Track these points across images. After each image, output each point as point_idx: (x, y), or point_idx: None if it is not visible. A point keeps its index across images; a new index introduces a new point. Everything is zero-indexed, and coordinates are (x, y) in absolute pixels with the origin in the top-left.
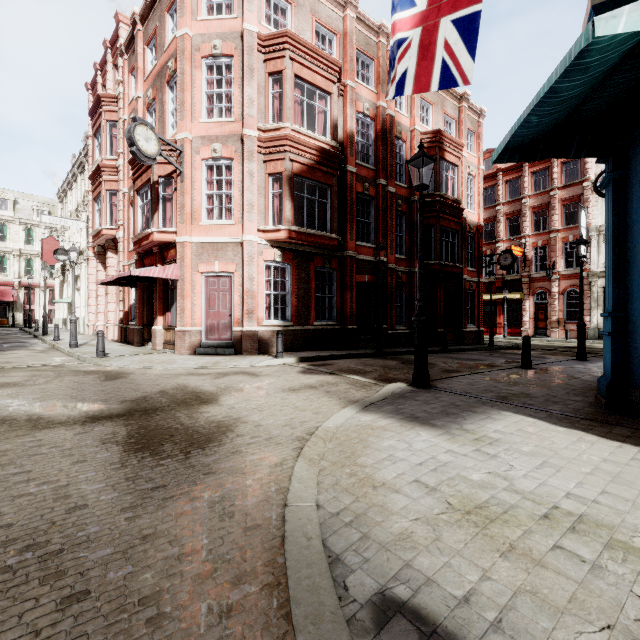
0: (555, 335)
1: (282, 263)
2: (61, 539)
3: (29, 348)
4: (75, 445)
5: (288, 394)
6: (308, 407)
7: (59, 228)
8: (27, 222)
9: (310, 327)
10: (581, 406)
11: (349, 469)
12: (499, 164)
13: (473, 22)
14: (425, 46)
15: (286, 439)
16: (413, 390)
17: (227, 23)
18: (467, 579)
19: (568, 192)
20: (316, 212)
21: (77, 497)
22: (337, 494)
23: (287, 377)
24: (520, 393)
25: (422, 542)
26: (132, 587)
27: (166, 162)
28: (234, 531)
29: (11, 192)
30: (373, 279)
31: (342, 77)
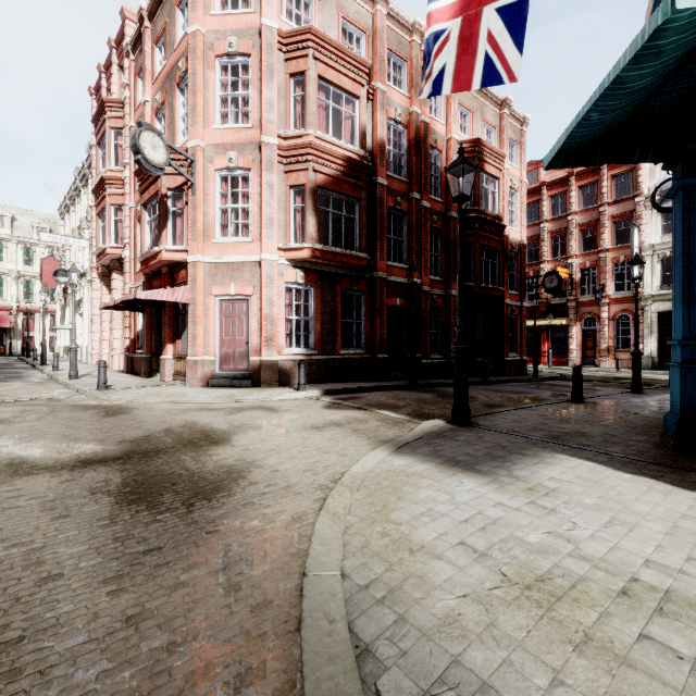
0: (605, 365)
1: (305, 285)
2: (23, 622)
3: (24, 379)
4: (59, 496)
5: (310, 433)
6: (333, 448)
7: (60, 247)
8: (26, 241)
9: (336, 356)
10: (646, 447)
11: (380, 527)
12: (543, 177)
13: (520, 10)
14: (466, 38)
15: (307, 488)
16: (452, 428)
17: (244, 18)
18: (534, 684)
19: (619, 208)
20: (343, 229)
21: (52, 564)
22: (366, 560)
23: (310, 413)
24: (574, 432)
25: (473, 628)
26: (104, 692)
27: (176, 173)
28: (239, 610)
29: (8, 208)
30: (406, 303)
31: (371, 79)
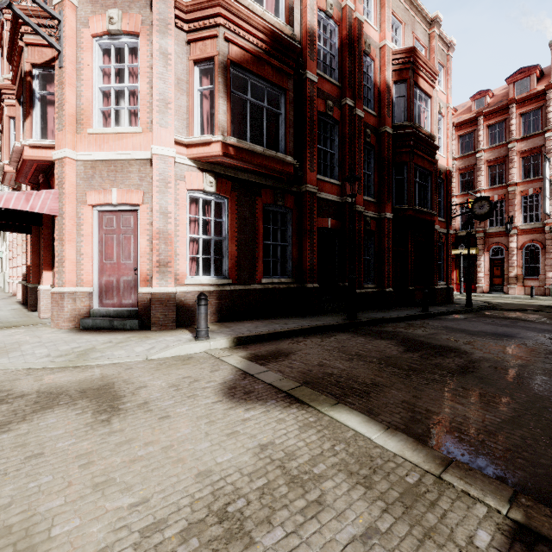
0: (513, 291)
1: (216, 195)
2: None
3: None
4: None
5: None
6: None
7: None
8: None
9: (256, 286)
10: None
11: None
12: None
13: None
14: None
15: None
16: None
17: None
18: None
19: (527, 144)
20: (264, 124)
21: None
22: None
23: (181, 423)
24: None
25: None
26: None
27: (42, 43)
28: None
29: None
30: (337, 224)
31: None
